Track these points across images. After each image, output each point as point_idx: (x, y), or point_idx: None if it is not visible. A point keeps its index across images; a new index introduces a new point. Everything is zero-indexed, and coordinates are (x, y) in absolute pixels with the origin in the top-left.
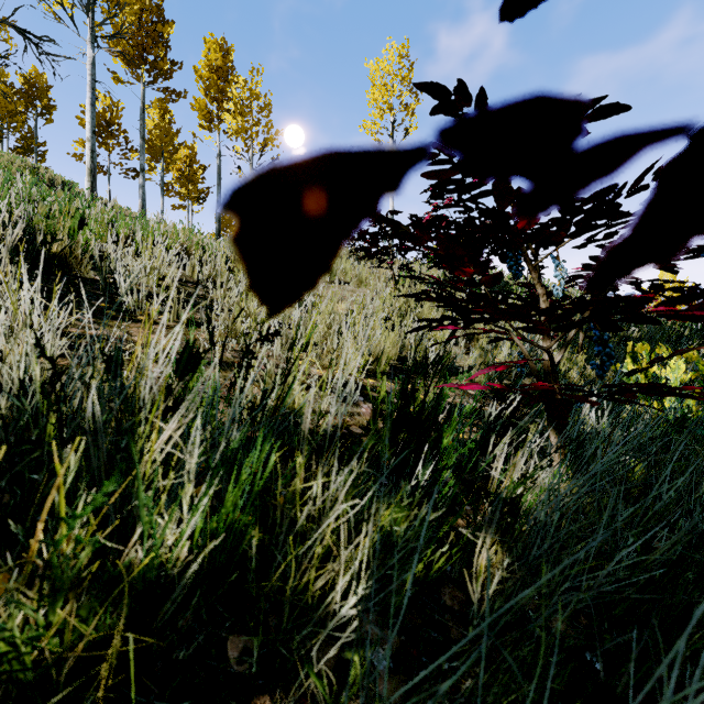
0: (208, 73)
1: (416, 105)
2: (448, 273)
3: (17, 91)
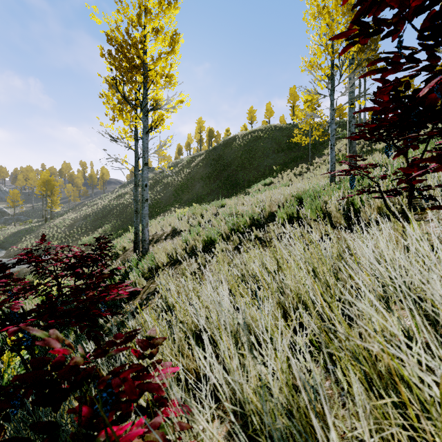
0: None
1: None
2: None
3: None
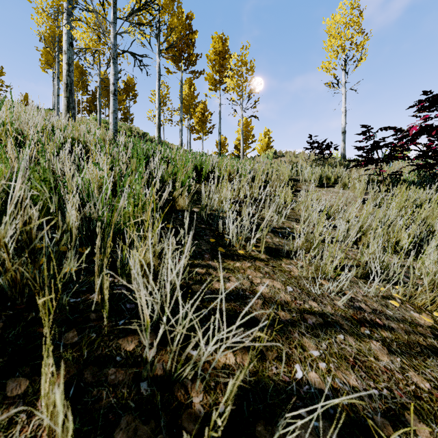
0: (214, 56)
1: (365, 41)
2: (422, 172)
3: (121, 90)
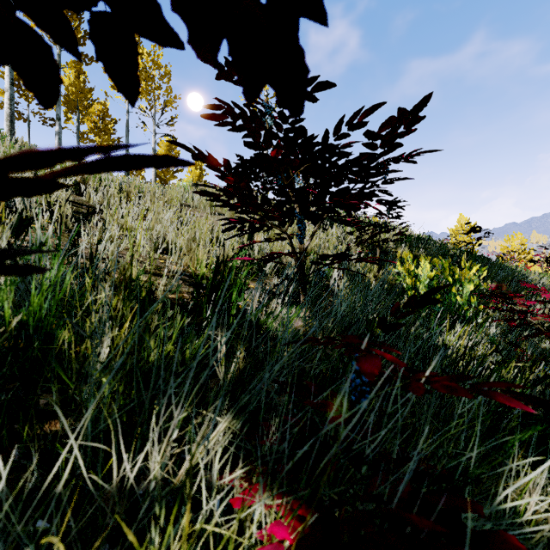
0: None
1: None
2: None
3: None
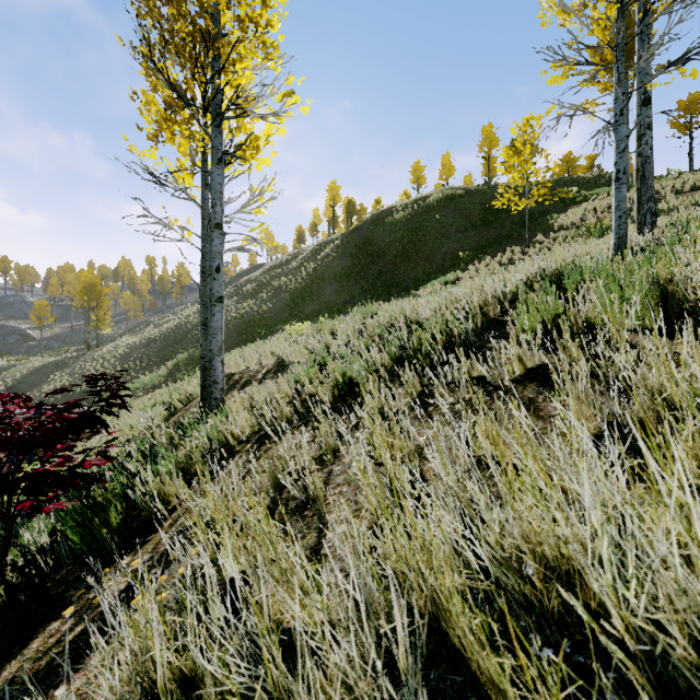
0: None
1: None
2: None
3: None
